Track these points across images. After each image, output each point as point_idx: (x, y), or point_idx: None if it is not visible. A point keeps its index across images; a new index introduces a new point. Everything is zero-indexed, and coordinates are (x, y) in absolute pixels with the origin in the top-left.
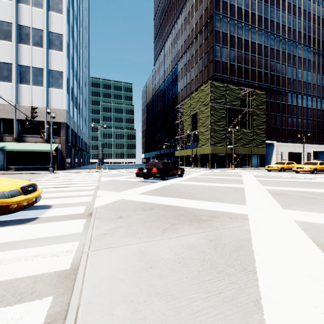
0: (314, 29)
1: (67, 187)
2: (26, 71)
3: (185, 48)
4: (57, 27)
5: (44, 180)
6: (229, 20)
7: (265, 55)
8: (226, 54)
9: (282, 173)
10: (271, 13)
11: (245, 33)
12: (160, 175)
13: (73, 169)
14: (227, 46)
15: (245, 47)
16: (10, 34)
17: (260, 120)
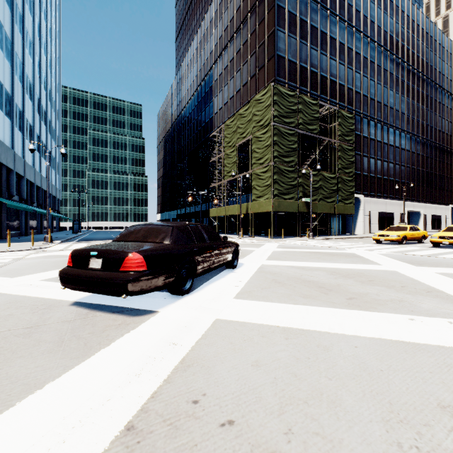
0: (408, 37)
1: None
2: None
3: (225, 40)
4: None
5: None
6: None
7: (349, 61)
8: (294, 48)
9: (415, 247)
10: None
11: (321, 21)
12: (161, 280)
13: None
14: (295, 35)
15: (322, 44)
16: None
17: (347, 159)
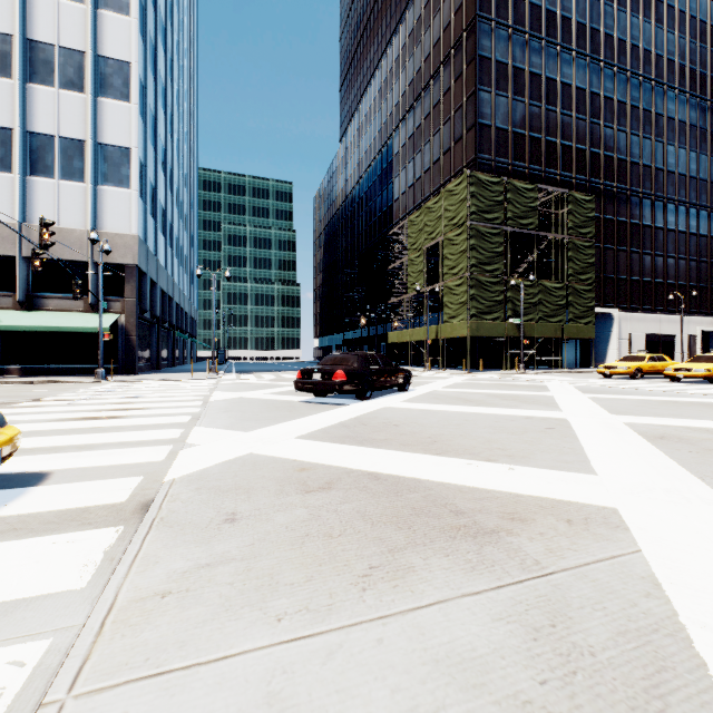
0: (704, 55)
1: (120, 418)
2: (44, 146)
3: (410, 99)
4: (117, 45)
5: (74, 399)
6: (511, 33)
7: (593, 113)
8: (505, 110)
9: (640, 382)
10: (607, 18)
11: (547, 63)
12: (353, 387)
13: (155, 372)
14: (506, 92)
15: (548, 96)
16: (9, 60)
17: (583, 260)
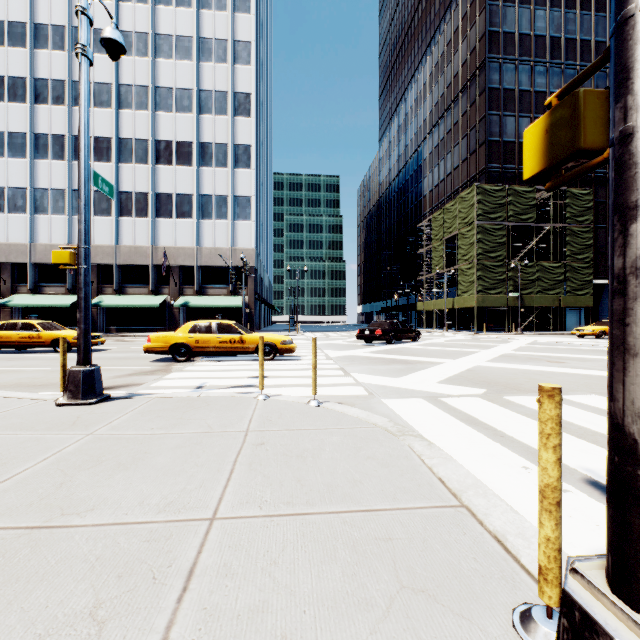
0: None
1: None
2: (208, 201)
3: (435, 117)
4: (244, 136)
5: None
6: (517, 64)
7: None
8: (511, 127)
9: (594, 340)
10: None
11: (552, 81)
12: (385, 338)
13: (262, 331)
14: (513, 112)
15: None
16: (191, 156)
17: (580, 243)
